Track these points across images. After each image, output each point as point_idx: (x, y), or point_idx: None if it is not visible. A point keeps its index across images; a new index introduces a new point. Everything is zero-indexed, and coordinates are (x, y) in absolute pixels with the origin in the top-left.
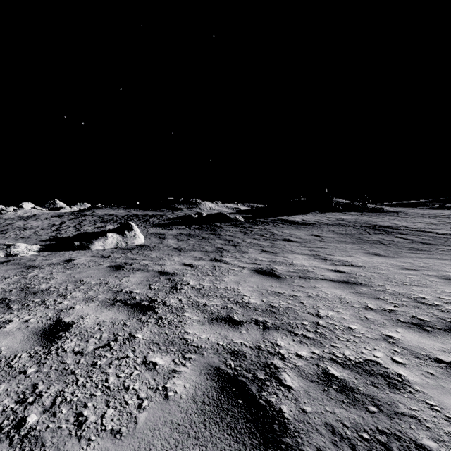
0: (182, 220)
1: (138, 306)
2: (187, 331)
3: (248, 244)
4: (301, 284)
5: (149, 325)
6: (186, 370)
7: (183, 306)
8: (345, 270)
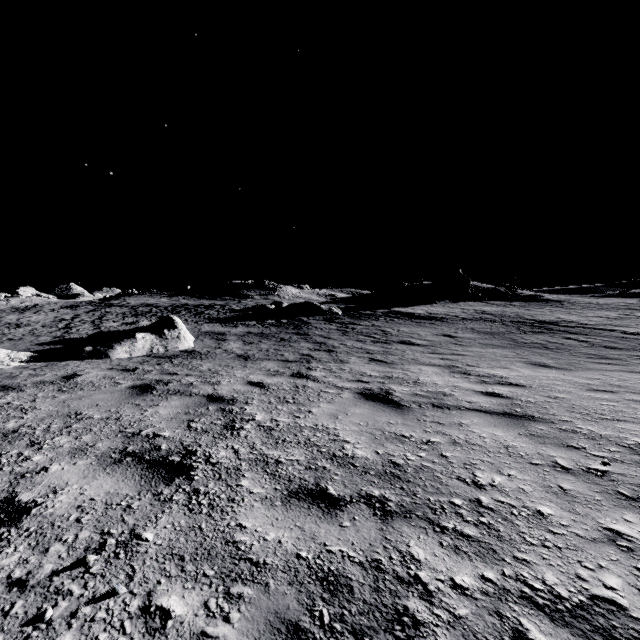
0: (253, 313)
1: (161, 466)
2: (242, 523)
3: (349, 348)
4: (437, 418)
5: (173, 508)
6: (228, 633)
7: (240, 464)
8: (503, 393)
